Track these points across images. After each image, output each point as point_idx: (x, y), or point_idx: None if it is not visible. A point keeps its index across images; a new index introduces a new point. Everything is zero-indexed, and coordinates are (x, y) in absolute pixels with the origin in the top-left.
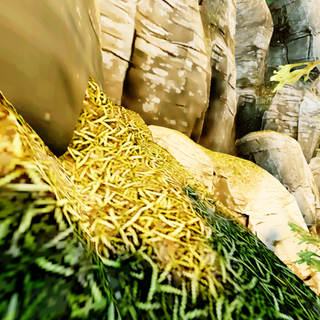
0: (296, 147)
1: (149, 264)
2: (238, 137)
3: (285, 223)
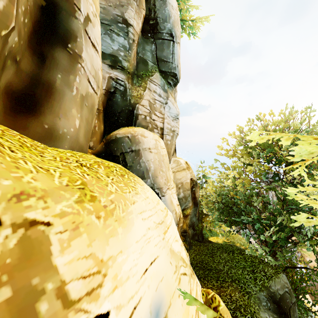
0: (164, 147)
1: None
2: (108, 131)
3: (167, 268)
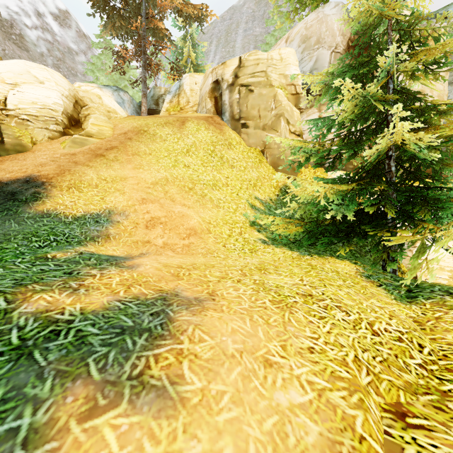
0: None
1: None
2: None
3: None
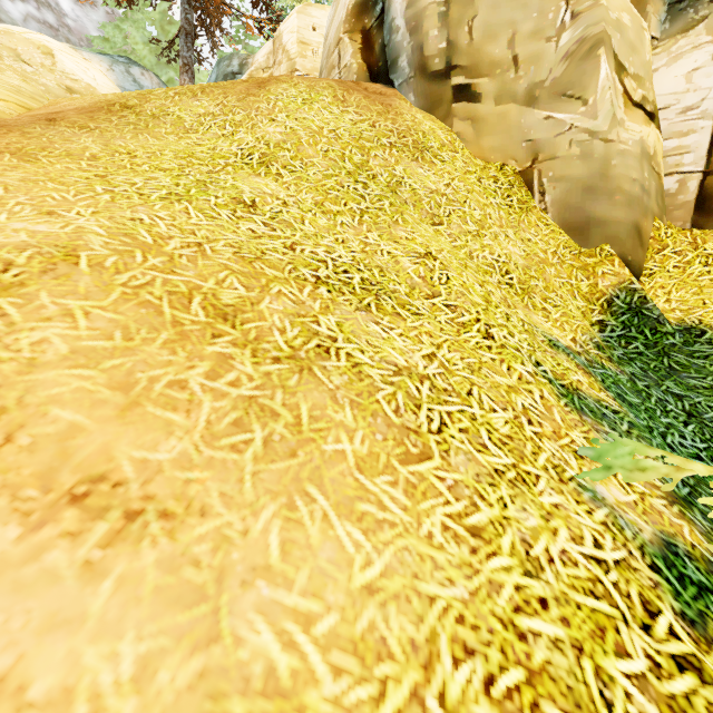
0: None
1: (706, 330)
2: None
3: None
